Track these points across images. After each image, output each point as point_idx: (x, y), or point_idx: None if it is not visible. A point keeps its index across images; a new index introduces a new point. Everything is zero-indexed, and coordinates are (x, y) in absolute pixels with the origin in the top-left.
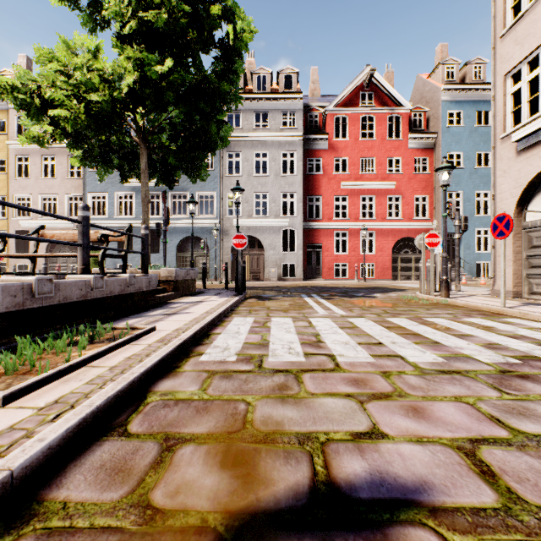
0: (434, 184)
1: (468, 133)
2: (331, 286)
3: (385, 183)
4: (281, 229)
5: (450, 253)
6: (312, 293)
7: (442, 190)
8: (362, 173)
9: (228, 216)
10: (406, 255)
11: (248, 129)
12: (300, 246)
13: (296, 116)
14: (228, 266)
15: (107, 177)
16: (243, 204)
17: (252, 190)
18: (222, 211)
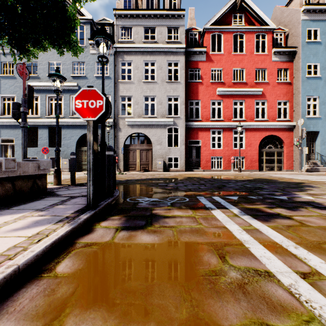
0: (294, 91)
1: (324, 47)
2: (215, 177)
3: (253, 89)
4: (167, 127)
5: (308, 148)
6: (211, 193)
7: (302, 95)
8: (234, 81)
9: (121, 116)
10: (270, 150)
11: (138, 42)
12: (183, 142)
13: (179, 31)
14: (121, 159)
15: (16, 81)
16: (134, 105)
17: (142, 94)
18: (116, 112)
